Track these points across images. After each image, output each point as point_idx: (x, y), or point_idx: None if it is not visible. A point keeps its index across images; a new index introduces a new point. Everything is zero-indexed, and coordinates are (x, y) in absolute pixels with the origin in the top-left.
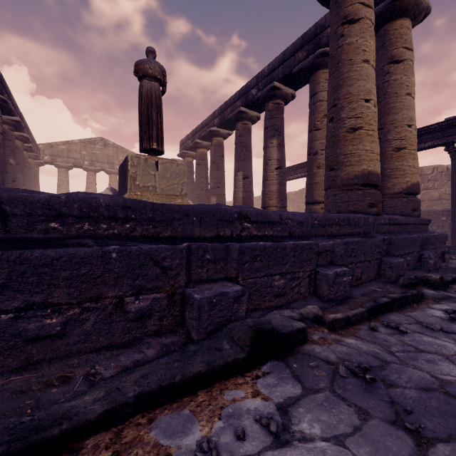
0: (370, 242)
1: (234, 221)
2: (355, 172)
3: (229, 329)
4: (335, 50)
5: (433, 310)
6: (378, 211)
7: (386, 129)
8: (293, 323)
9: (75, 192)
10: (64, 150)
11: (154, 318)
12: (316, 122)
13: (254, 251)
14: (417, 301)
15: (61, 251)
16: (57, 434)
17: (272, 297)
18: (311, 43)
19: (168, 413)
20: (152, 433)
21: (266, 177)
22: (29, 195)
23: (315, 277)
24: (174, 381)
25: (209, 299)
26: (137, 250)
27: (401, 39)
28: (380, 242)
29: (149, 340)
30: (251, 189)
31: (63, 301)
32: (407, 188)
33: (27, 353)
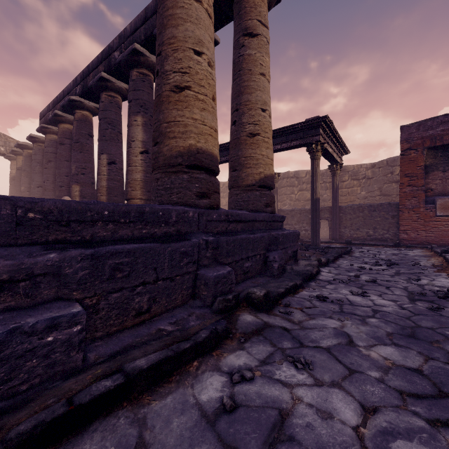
0: (169, 249)
1: None
2: (179, 147)
3: None
4: None
5: (214, 376)
6: (211, 203)
7: (241, 110)
8: None
9: None
10: None
11: None
12: None
13: None
14: (208, 350)
15: None
16: None
17: None
18: None
19: None
20: None
21: (128, 162)
22: None
23: None
24: None
25: None
26: None
27: (255, 10)
28: (192, 248)
29: None
30: (119, 177)
31: None
32: (260, 180)
33: None
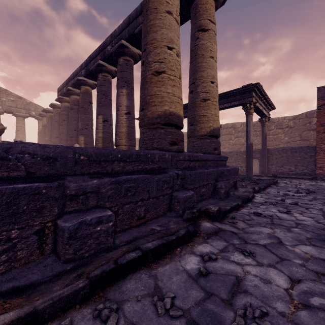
0: (156, 178)
1: None
2: (158, 111)
3: None
4: None
5: (192, 257)
6: (179, 148)
7: (196, 83)
8: None
9: None
10: None
11: None
12: None
13: None
14: (185, 242)
15: None
16: None
17: None
18: None
19: None
20: None
21: (117, 120)
22: None
23: (55, 230)
24: None
25: None
26: None
27: (207, 12)
28: (169, 178)
29: None
30: (110, 130)
31: None
32: (210, 131)
33: None
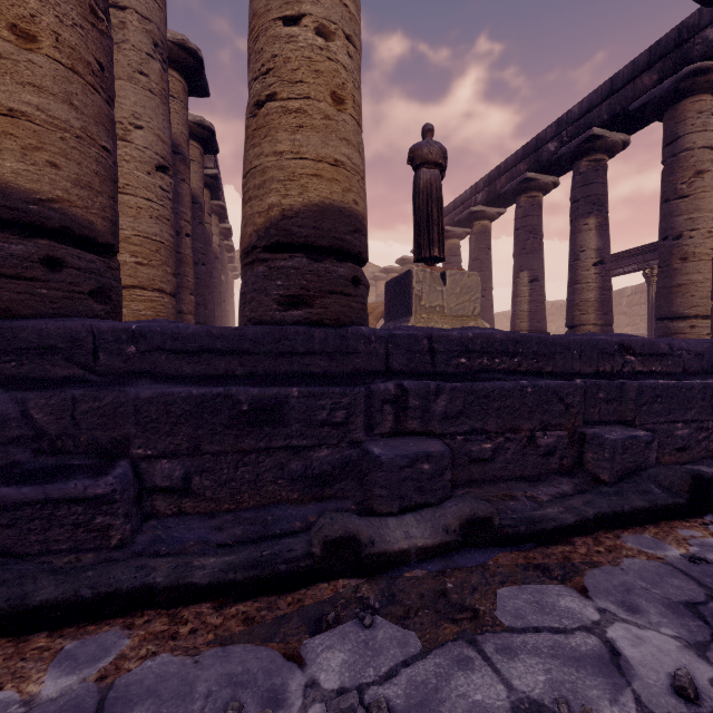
0: None
1: (614, 354)
2: None
3: (649, 475)
4: None
5: None
6: None
7: None
8: None
9: (466, 328)
10: None
11: (555, 457)
12: (679, 185)
13: (654, 391)
14: None
15: (492, 384)
16: (550, 528)
17: (672, 450)
18: (669, 57)
19: (628, 534)
20: (626, 544)
21: (575, 279)
22: (446, 333)
23: None
24: (624, 510)
25: (622, 441)
26: (545, 385)
27: None
28: None
29: (555, 478)
30: (542, 297)
31: (491, 429)
32: None
33: (468, 472)
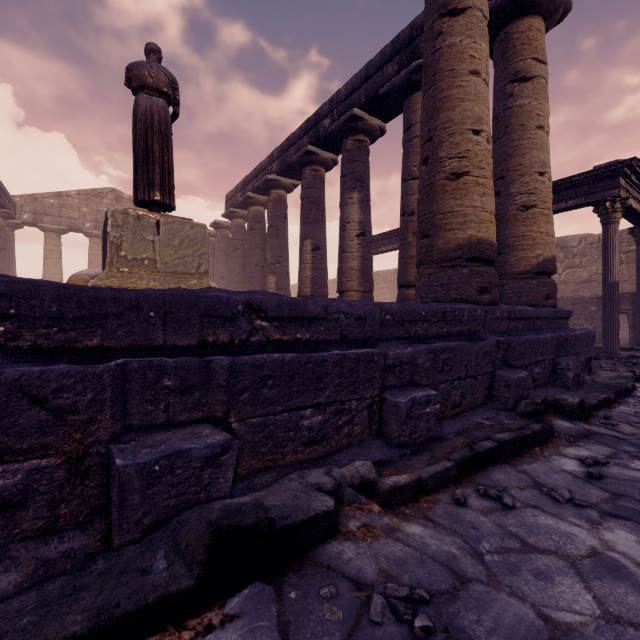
0: (475, 348)
1: (236, 318)
2: (458, 239)
3: (180, 523)
4: (430, 56)
5: (564, 459)
6: (493, 299)
7: (508, 178)
8: (314, 502)
9: None
10: (54, 206)
11: (38, 506)
12: (412, 167)
13: (262, 370)
14: (542, 441)
15: None
16: None
17: (300, 445)
18: (405, 51)
19: None
20: None
21: (343, 248)
22: None
23: (380, 407)
24: None
25: (146, 467)
26: None
27: (529, 46)
28: (491, 347)
29: (19, 551)
30: (324, 265)
31: None
32: (537, 265)
33: None
